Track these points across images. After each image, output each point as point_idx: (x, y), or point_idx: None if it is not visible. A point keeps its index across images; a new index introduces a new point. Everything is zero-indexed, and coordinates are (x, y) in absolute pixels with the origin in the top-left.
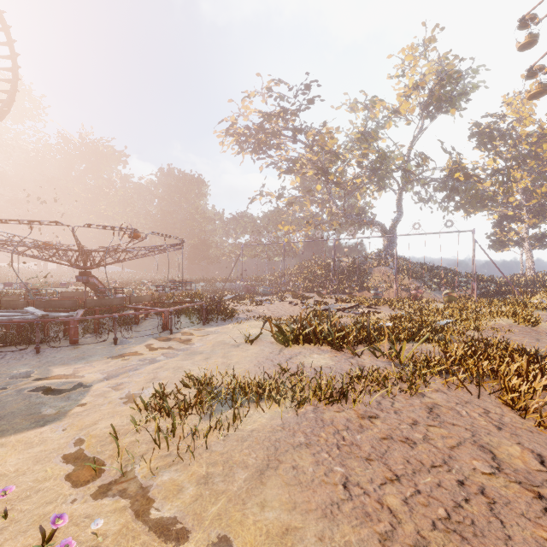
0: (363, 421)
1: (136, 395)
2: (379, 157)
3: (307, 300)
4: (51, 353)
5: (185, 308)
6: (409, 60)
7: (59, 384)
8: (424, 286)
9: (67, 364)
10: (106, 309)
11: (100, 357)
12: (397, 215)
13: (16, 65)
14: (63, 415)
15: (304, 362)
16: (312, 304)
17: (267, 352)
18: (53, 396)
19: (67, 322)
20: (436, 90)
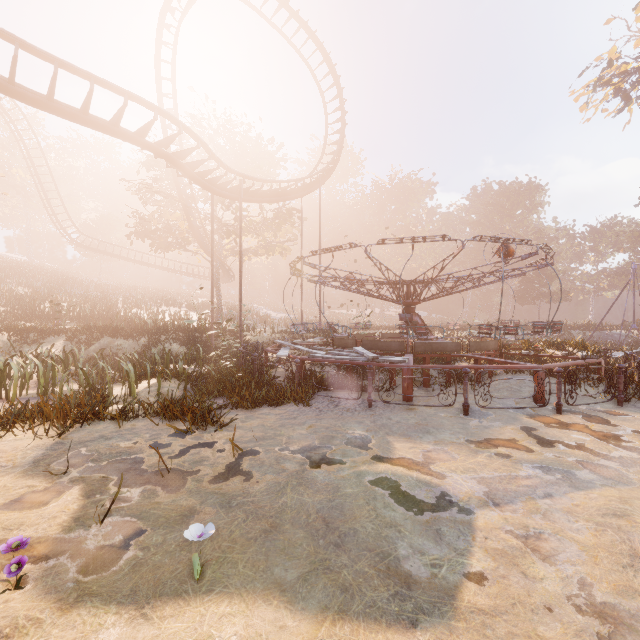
0: None
1: (623, 615)
2: None
3: None
4: (384, 410)
5: (561, 367)
6: None
7: (410, 480)
8: None
9: (408, 436)
10: (432, 357)
11: (453, 436)
12: None
13: (344, 111)
14: (448, 602)
15: None
16: None
17: None
18: (408, 511)
19: (394, 369)
20: None
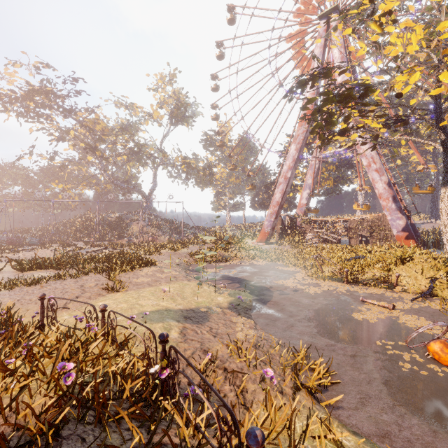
0: (42, 288)
1: None
2: (135, 146)
3: (70, 247)
4: None
5: None
6: (161, 83)
7: None
8: (164, 234)
9: None
10: None
11: None
12: (153, 186)
13: None
14: None
15: (30, 277)
16: (71, 250)
17: (7, 276)
18: None
19: None
20: (175, 109)
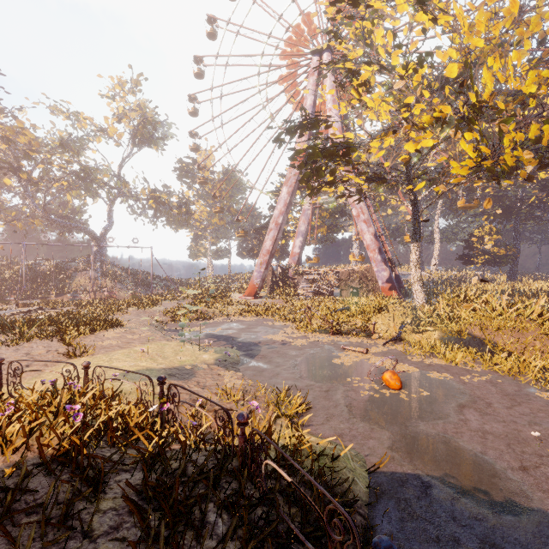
0: None
1: None
2: (82, 170)
3: None
4: None
5: None
6: (119, 89)
7: None
8: (124, 288)
9: None
10: None
11: None
12: (108, 224)
13: None
14: None
15: None
16: None
17: None
18: None
19: None
20: (140, 127)
